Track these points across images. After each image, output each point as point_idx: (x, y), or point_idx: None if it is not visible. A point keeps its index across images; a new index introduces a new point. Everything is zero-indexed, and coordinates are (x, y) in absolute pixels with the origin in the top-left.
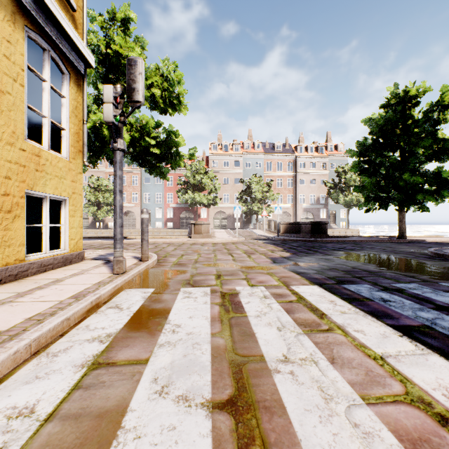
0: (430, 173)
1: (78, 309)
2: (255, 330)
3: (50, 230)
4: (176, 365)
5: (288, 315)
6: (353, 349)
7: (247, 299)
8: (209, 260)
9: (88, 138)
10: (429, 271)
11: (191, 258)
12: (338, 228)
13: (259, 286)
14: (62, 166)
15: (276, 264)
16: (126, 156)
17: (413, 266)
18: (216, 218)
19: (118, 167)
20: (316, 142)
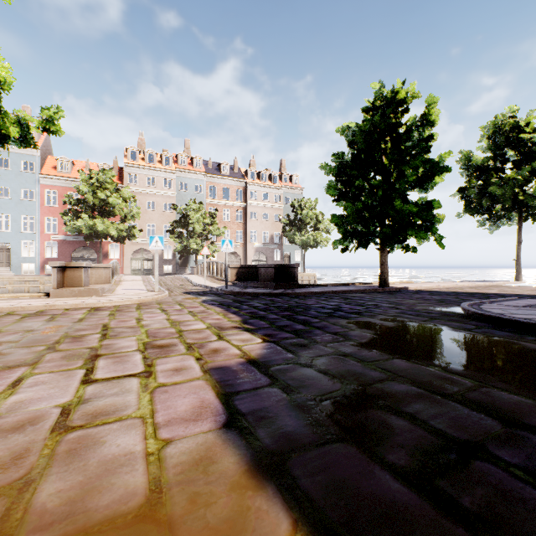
0: None
1: None
2: None
3: None
4: None
5: None
6: None
7: None
8: None
9: None
10: None
11: None
12: None
13: None
14: None
15: (242, 445)
16: None
17: None
18: (135, 259)
19: None
20: (270, 169)
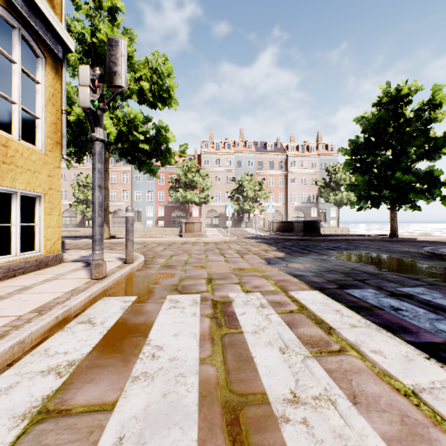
0: (421, 172)
1: (37, 327)
2: (252, 352)
3: (24, 230)
4: (151, 411)
5: (291, 330)
6: (376, 379)
7: (242, 309)
8: (200, 261)
9: (72, 132)
10: (431, 272)
11: (180, 259)
12: (328, 226)
13: (254, 292)
14: (35, 159)
15: (271, 266)
16: (114, 153)
17: (413, 267)
18: (208, 217)
19: (97, 159)
20: (307, 141)
